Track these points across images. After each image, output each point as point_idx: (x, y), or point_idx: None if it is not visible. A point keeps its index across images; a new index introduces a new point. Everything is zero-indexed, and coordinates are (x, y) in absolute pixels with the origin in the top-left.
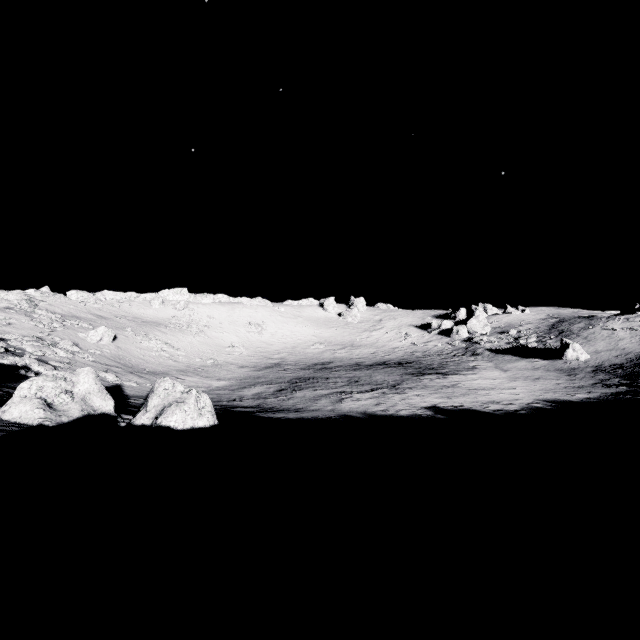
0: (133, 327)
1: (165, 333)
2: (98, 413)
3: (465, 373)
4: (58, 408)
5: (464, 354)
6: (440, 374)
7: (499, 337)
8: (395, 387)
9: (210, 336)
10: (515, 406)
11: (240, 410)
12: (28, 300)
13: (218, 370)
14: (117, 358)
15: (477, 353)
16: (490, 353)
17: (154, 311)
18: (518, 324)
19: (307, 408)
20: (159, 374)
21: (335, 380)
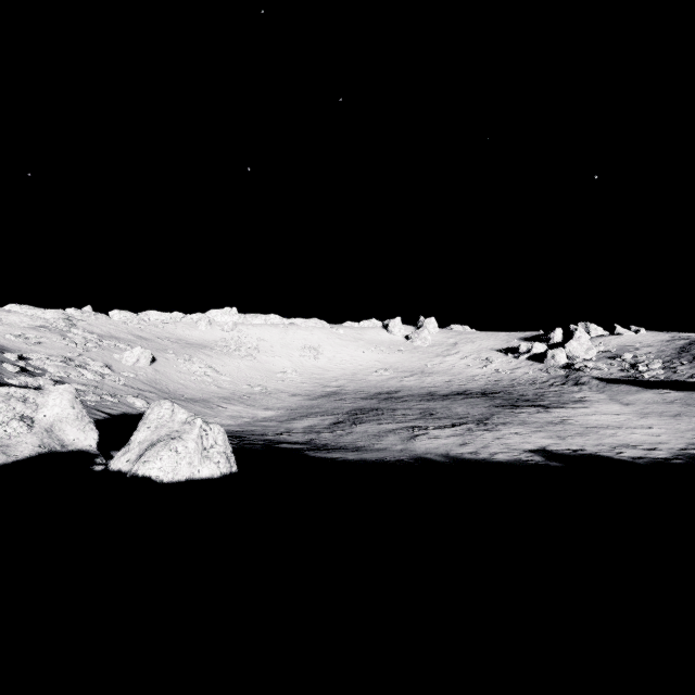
0: (175, 349)
1: (210, 356)
2: (68, 450)
3: (573, 406)
4: (1, 442)
5: (564, 383)
6: (540, 407)
7: (609, 363)
8: (483, 422)
9: (260, 360)
10: (663, 452)
11: (286, 447)
12: (66, 319)
13: (266, 398)
14: (153, 382)
15: (581, 382)
16: (599, 382)
17: (200, 333)
18: (633, 347)
19: (370, 446)
20: (198, 401)
21: (404, 412)
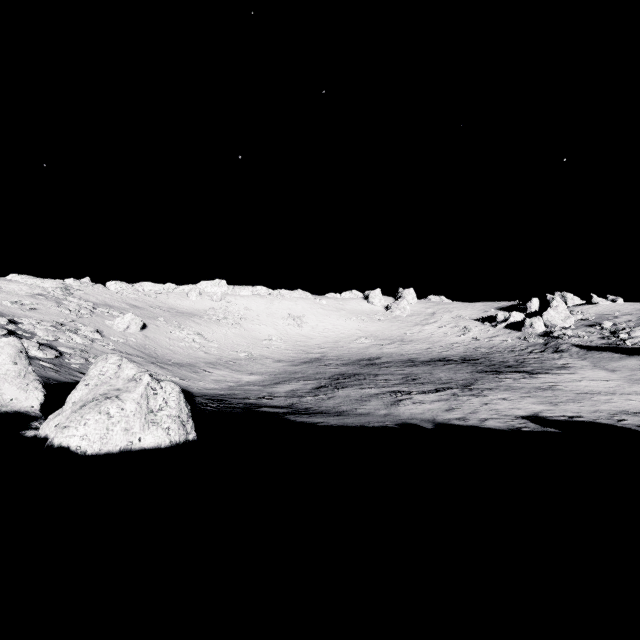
0: (166, 317)
1: (199, 324)
2: (0, 411)
3: (558, 372)
4: None
5: (543, 351)
6: (524, 373)
7: (588, 331)
8: (468, 387)
9: (246, 328)
10: None
11: (266, 410)
12: (63, 288)
13: (251, 364)
14: (142, 347)
15: (561, 349)
16: (579, 350)
17: (191, 302)
18: (612, 315)
19: (353, 411)
20: (185, 366)
21: (386, 377)
